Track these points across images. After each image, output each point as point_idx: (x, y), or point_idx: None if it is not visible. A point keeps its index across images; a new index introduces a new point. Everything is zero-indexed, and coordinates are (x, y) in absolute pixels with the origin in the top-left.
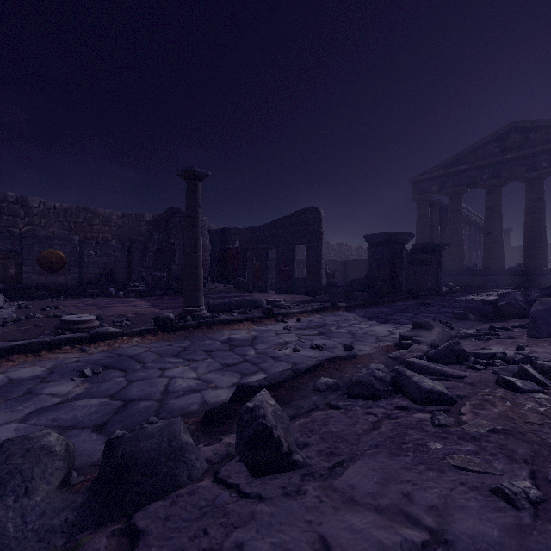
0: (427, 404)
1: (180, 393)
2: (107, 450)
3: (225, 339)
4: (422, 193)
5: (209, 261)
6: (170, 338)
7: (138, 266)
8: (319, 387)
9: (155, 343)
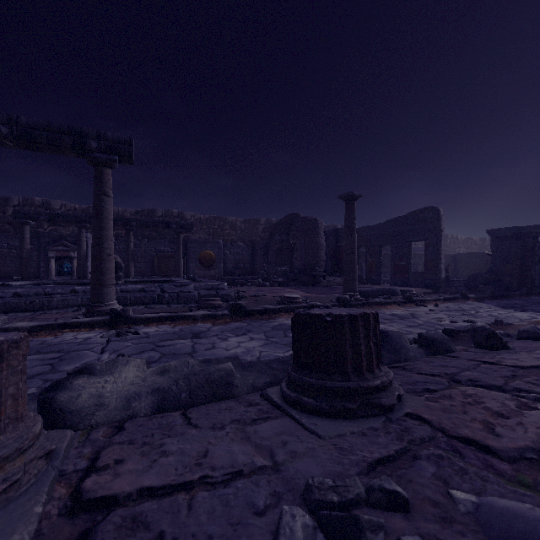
0: None
1: None
2: (422, 335)
3: (390, 314)
4: None
5: (325, 257)
6: None
7: (261, 262)
8: None
9: None
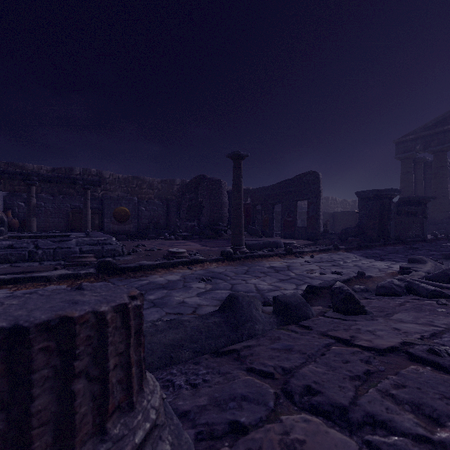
0: (432, 297)
1: (266, 290)
2: (277, 299)
3: (268, 266)
4: (406, 152)
5: (228, 214)
6: (233, 264)
7: (174, 218)
8: (356, 290)
9: (226, 266)
